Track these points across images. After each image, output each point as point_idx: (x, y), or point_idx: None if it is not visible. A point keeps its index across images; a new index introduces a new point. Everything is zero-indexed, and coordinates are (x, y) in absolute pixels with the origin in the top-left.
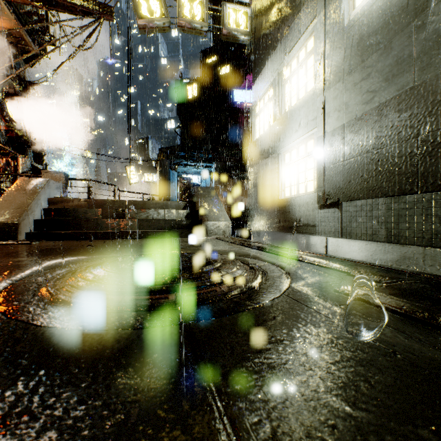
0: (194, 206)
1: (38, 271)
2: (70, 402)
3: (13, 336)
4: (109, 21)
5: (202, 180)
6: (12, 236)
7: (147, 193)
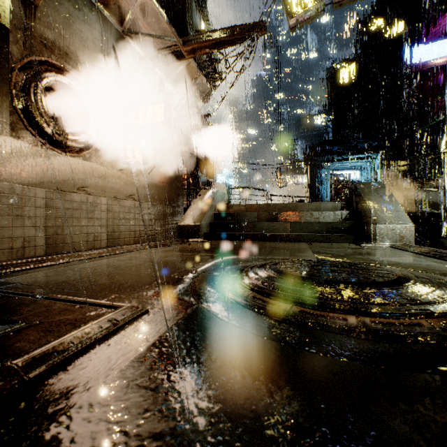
0: (355, 206)
1: (214, 266)
2: (259, 427)
3: (204, 324)
4: (263, 35)
5: (362, 175)
6: (197, 235)
7: (297, 196)
